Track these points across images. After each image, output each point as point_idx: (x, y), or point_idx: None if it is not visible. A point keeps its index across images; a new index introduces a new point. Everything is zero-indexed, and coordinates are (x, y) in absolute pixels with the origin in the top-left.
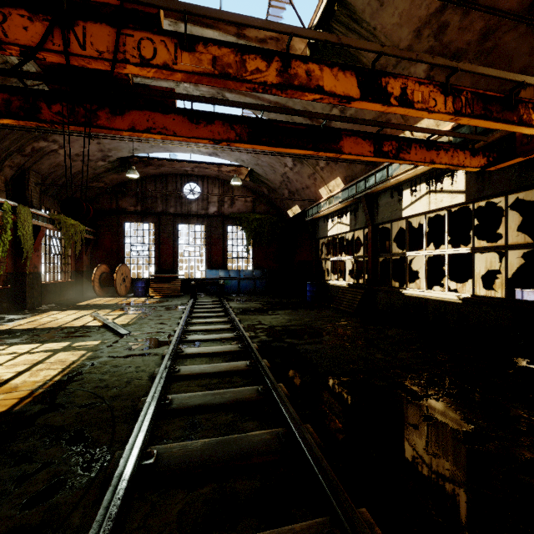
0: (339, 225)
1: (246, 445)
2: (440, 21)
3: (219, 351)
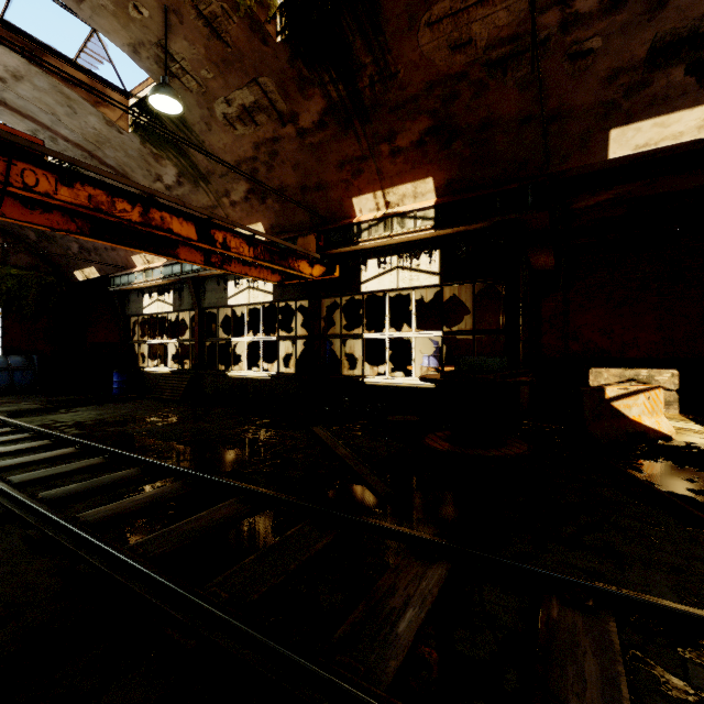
0: (160, 303)
1: (117, 477)
2: (253, 165)
3: (25, 448)
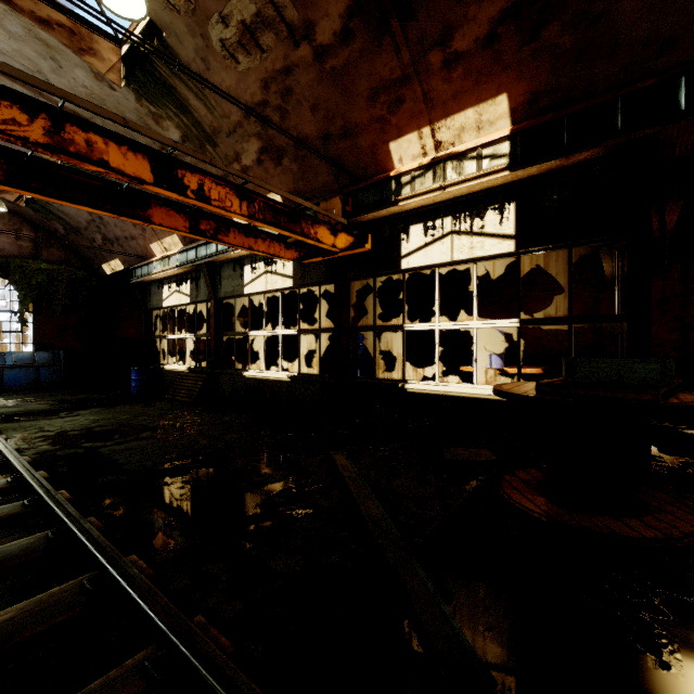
0: (178, 295)
1: None
2: (264, 113)
3: None
